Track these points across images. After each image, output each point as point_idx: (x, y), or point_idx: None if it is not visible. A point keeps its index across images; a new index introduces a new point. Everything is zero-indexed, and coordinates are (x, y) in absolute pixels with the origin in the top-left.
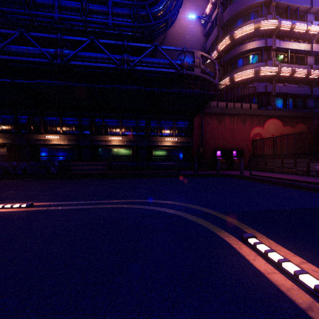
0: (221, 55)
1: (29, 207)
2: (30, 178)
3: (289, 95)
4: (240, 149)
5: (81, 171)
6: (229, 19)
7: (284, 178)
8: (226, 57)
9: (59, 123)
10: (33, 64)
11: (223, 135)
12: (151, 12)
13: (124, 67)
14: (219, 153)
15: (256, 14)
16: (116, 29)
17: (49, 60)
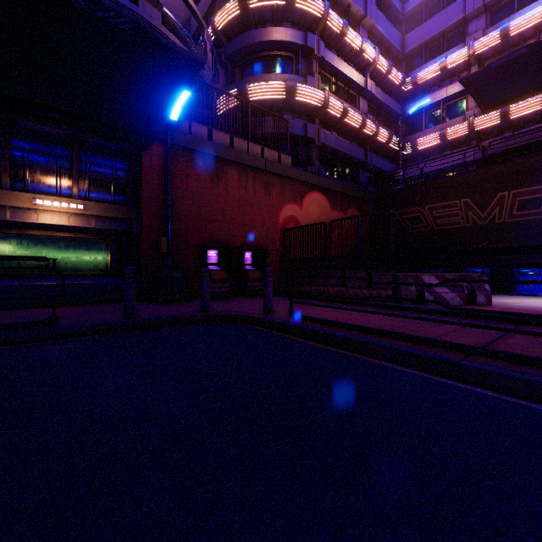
0: (221, 42)
1: None
2: None
3: (338, 155)
4: (260, 247)
5: None
6: None
7: (400, 333)
8: (232, 45)
9: None
10: None
11: (223, 213)
12: None
13: None
14: (213, 256)
15: None
16: None
17: None
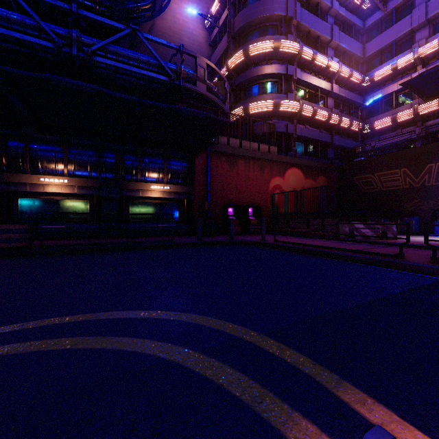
0: (231, 75)
1: None
2: None
3: (310, 141)
4: (257, 205)
5: None
6: (243, 27)
7: (320, 245)
8: (239, 78)
9: None
10: None
11: (235, 186)
12: None
13: (72, 52)
14: (230, 211)
15: (276, 30)
16: None
17: None
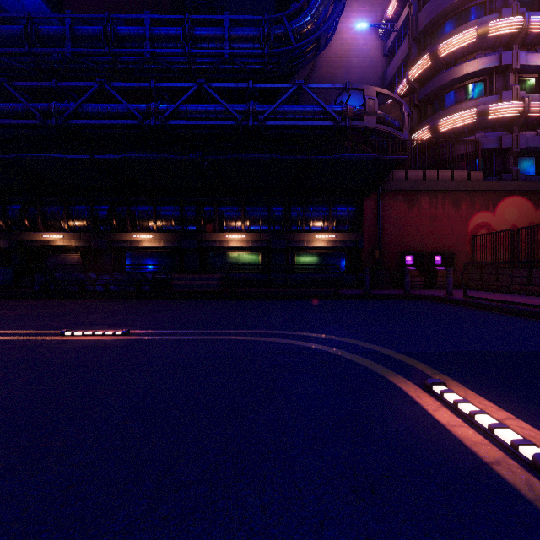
0: (414, 88)
1: (125, 335)
2: (115, 297)
3: None
4: (449, 252)
5: (185, 287)
6: (429, 23)
7: (527, 303)
8: (424, 90)
9: (151, 216)
10: (116, 128)
11: (416, 228)
12: (291, 29)
13: (249, 123)
14: (409, 260)
15: (481, 9)
16: (236, 63)
17: (138, 121)
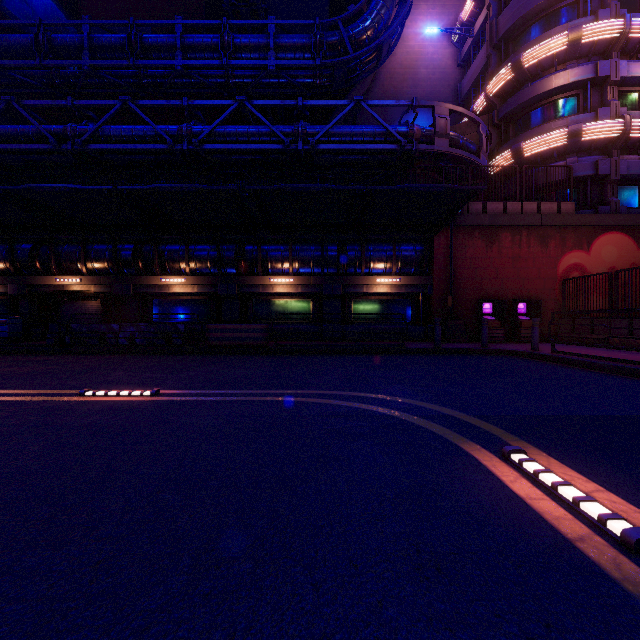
0: (493, 104)
1: (155, 395)
2: (141, 352)
3: None
4: (535, 298)
5: (223, 341)
6: (511, 27)
7: (626, 360)
8: (505, 107)
9: (183, 256)
10: (142, 154)
11: (496, 271)
12: (348, 35)
13: (298, 147)
14: (487, 308)
15: (574, 10)
16: (282, 76)
17: (168, 145)
